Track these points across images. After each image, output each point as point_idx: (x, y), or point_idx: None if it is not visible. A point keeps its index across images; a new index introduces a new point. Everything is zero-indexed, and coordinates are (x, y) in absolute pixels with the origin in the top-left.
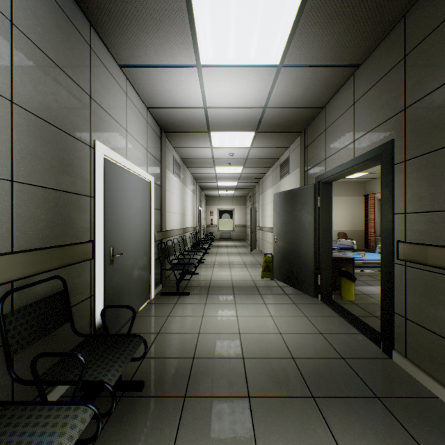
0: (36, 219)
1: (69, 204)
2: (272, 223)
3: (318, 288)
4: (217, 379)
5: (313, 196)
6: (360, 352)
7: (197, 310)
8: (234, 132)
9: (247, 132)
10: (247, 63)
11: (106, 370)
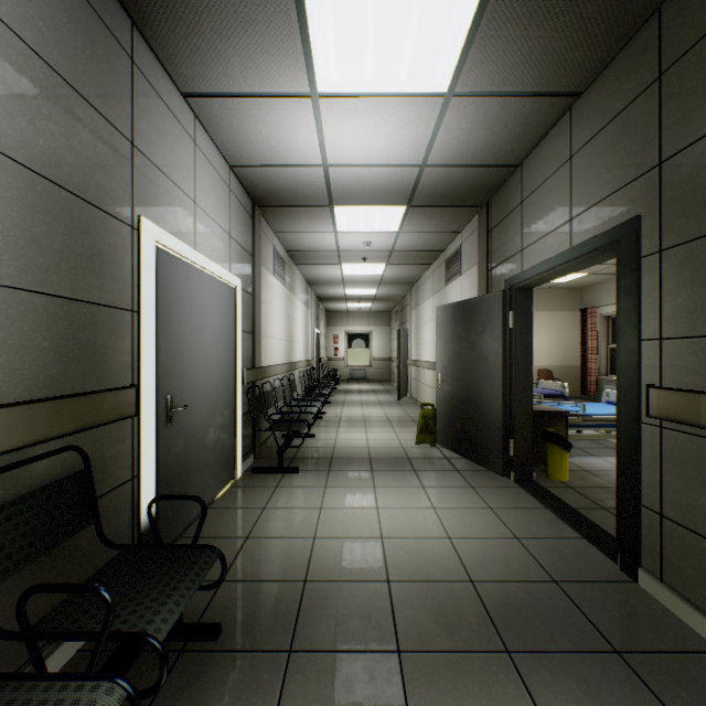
0: (34, 349)
1: (95, 324)
2: (433, 355)
3: (509, 461)
4: (345, 619)
5: (502, 311)
6: (583, 571)
7: (311, 498)
8: (372, 207)
9: (394, 207)
10: (394, 90)
11: (151, 611)
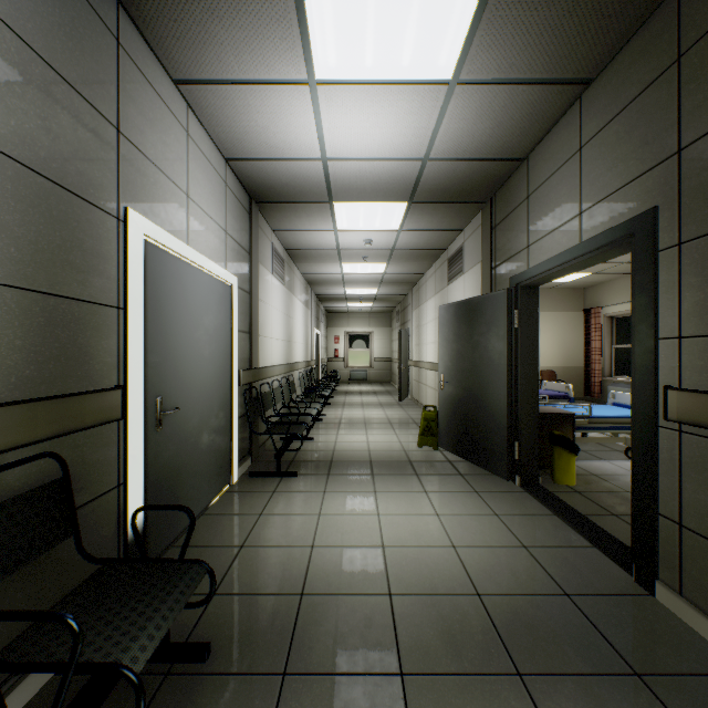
0: (4, 347)
1: (75, 321)
2: (434, 355)
3: (514, 464)
4: (344, 637)
5: (507, 309)
6: (596, 583)
7: (309, 503)
8: (373, 203)
9: (395, 203)
10: (396, 77)
11: (128, 637)
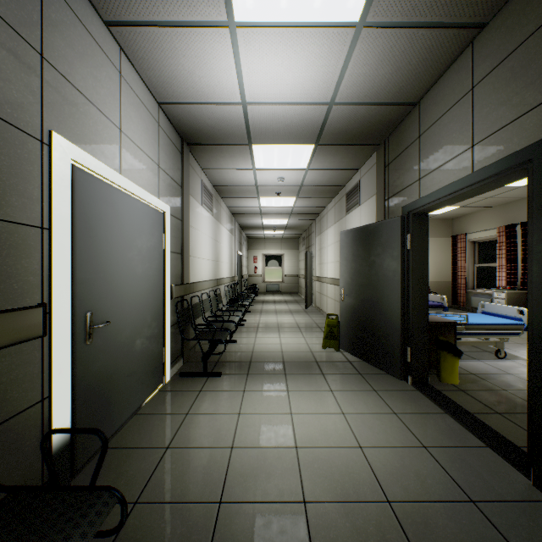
0: None
1: None
2: (334, 272)
3: (407, 366)
4: None
5: (400, 234)
6: (498, 488)
7: (231, 403)
8: (285, 145)
9: (304, 145)
10: (308, 19)
11: None
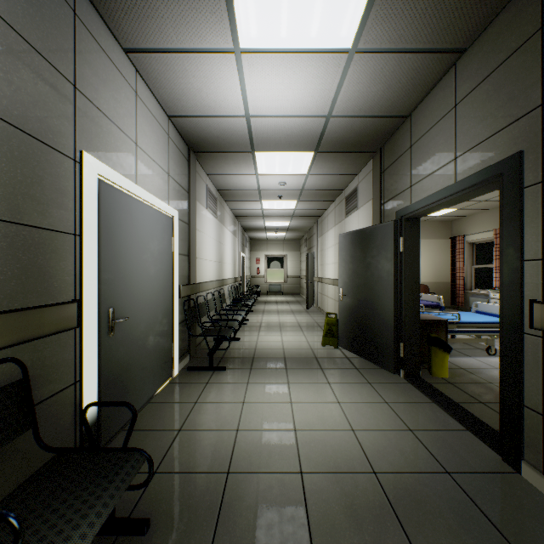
0: None
1: (35, 245)
2: (334, 273)
3: (400, 361)
4: (263, 511)
5: (394, 237)
6: (471, 462)
7: (235, 393)
8: (287, 152)
9: (304, 152)
10: (305, 46)
11: (71, 526)
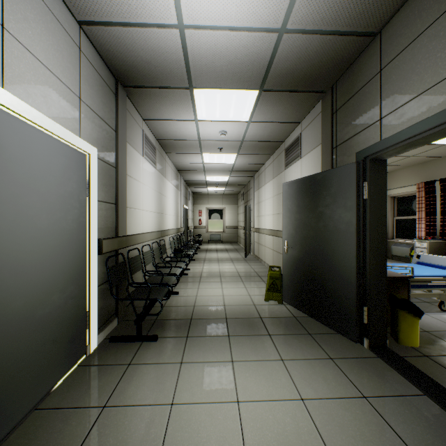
0: None
1: None
2: (272, 224)
3: (363, 328)
4: None
5: (356, 181)
6: None
7: (163, 384)
8: (228, 90)
9: (248, 90)
10: None
11: None
